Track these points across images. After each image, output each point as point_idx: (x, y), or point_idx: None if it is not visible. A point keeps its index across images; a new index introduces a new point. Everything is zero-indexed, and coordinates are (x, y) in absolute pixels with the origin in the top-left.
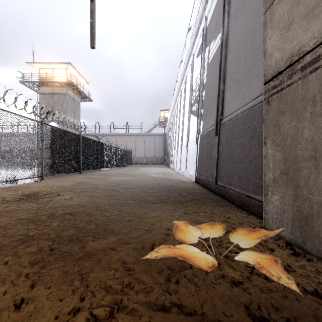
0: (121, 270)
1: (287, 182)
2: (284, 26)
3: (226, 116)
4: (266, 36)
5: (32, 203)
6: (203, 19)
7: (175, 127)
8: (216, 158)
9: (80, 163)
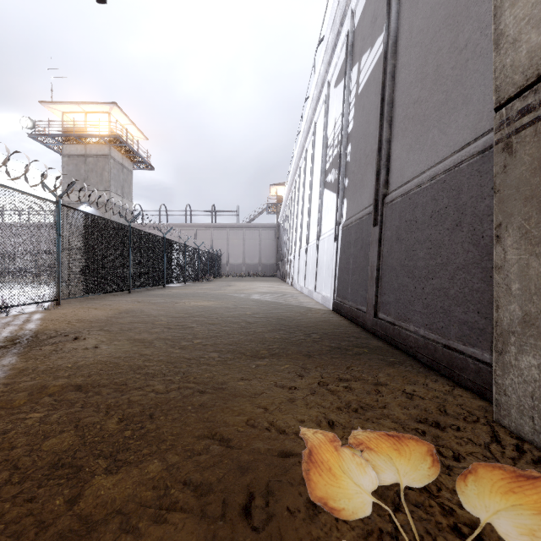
0: None
1: None
2: None
3: (396, 189)
4: (502, 2)
5: (18, 358)
6: (347, 15)
7: (296, 212)
8: (374, 267)
9: (129, 276)
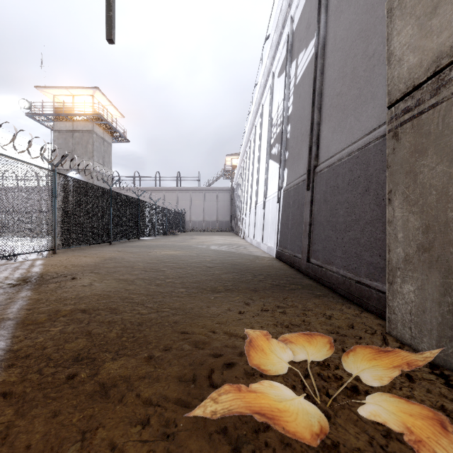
0: (153, 425)
1: (430, 264)
2: (424, 11)
3: (323, 161)
4: (392, 31)
5: (31, 292)
6: (288, 20)
7: (247, 178)
8: (307, 223)
9: (110, 230)
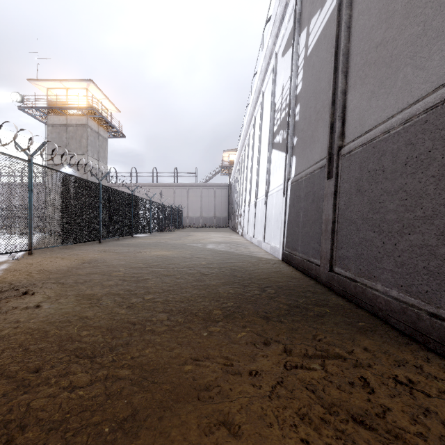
0: None
1: None
2: None
3: (354, 139)
4: None
5: None
6: None
7: (246, 172)
8: (329, 220)
9: (99, 227)
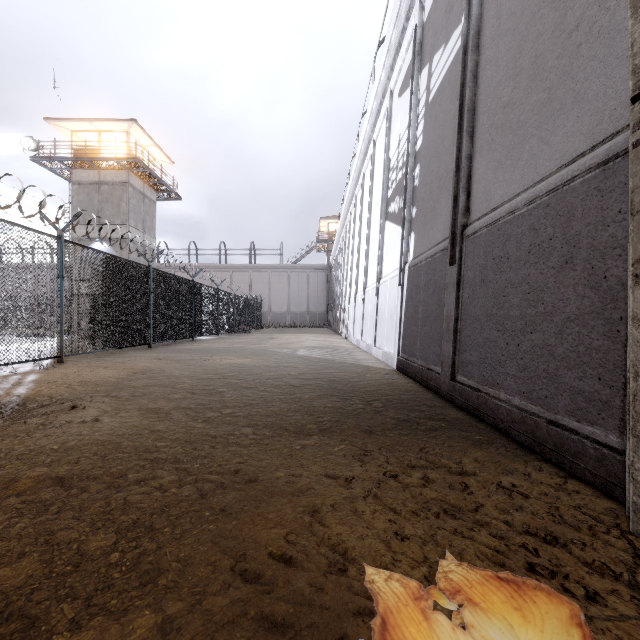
0: None
1: None
2: None
3: (479, 218)
4: None
5: None
6: (415, 7)
7: (351, 250)
8: (452, 317)
9: (149, 327)
